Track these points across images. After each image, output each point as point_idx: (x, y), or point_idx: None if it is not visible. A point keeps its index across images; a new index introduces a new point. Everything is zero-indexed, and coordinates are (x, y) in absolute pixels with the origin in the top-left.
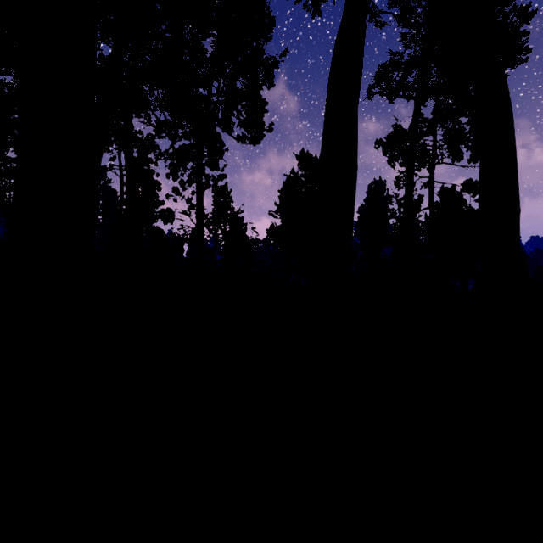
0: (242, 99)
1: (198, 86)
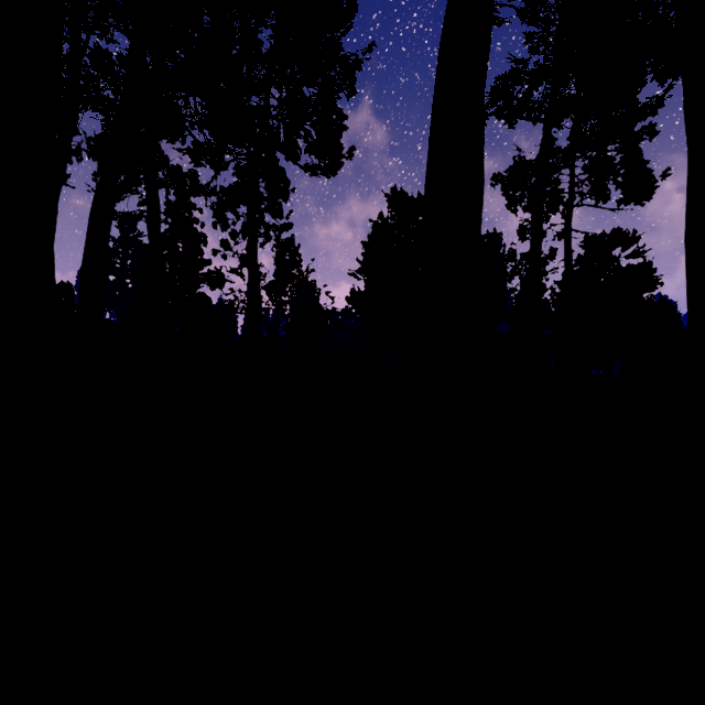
0: (311, 113)
1: (249, 92)
